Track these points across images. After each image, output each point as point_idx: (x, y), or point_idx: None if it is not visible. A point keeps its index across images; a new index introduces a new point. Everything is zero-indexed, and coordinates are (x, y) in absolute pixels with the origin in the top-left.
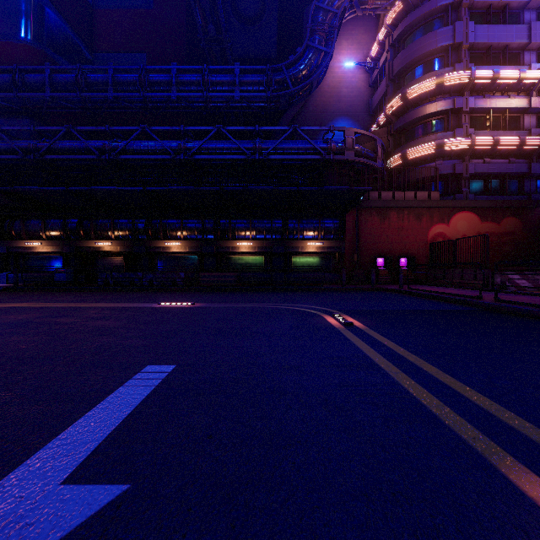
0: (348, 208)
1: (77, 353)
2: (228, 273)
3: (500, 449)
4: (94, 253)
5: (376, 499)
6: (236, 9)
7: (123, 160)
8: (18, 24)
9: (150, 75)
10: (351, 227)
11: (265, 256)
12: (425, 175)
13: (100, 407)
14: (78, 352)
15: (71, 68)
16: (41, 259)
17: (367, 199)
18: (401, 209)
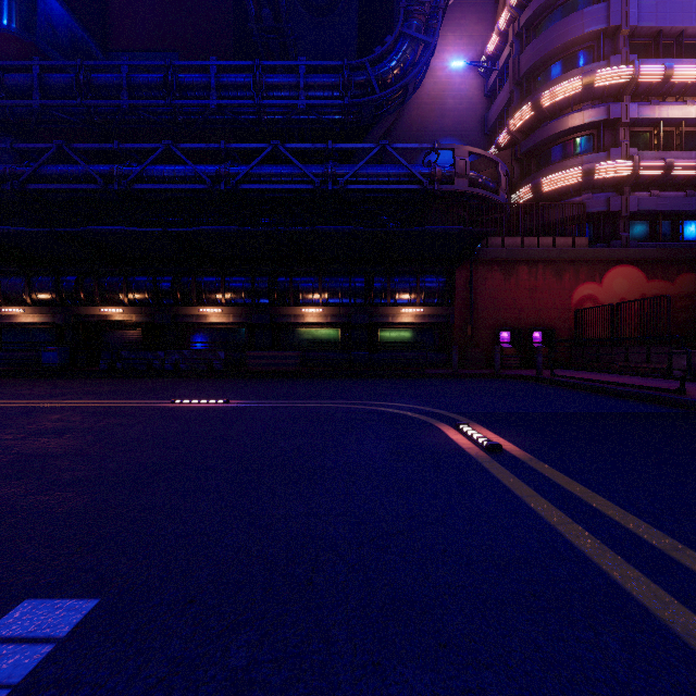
0: (458, 261)
1: None
2: (287, 353)
3: None
4: (99, 324)
5: None
6: None
7: (140, 192)
8: None
9: (180, 75)
10: (463, 287)
11: (341, 329)
12: (568, 214)
13: None
14: None
15: (69, 65)
16: (26, 333)
17: (485, 248)
18: (533, 262)
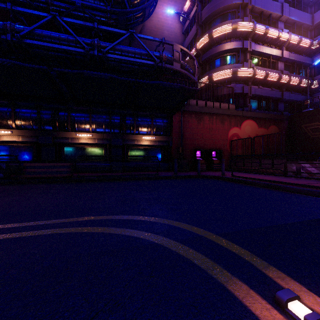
0: (174, 110)
1: None
2: (60, 163)
3: None
4: None
5: None
6: None
7: None
8: None
9: None
10: (177, 126)
11: (104, 148)
12: (226, 92)
13: None
14: None
15: None
16: None
17: (188, 105)
18: (211, 115)
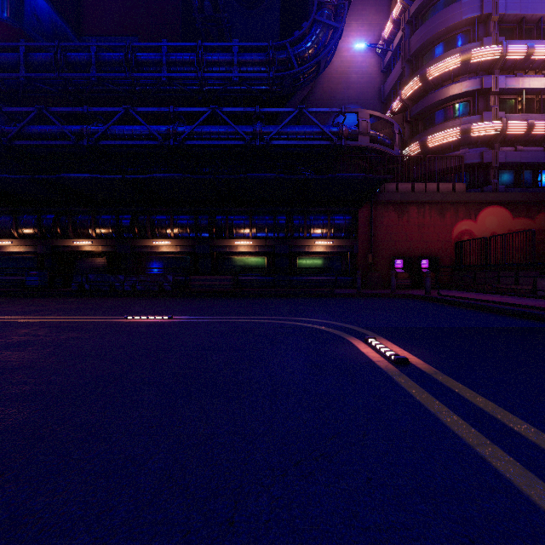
0: (361, 202)
1: None
2: (223, 276)
3: None
4: (72, 253)
5: None
6: None
7: (105, 147)
8: None
9: (138, 54)
10: (365, 223)
11: (267, 257)
12: (449, 165)
13: None
14: None
15: (48, 46)
16: (13, 260)
17: (383, 192)
18: (421, 203)
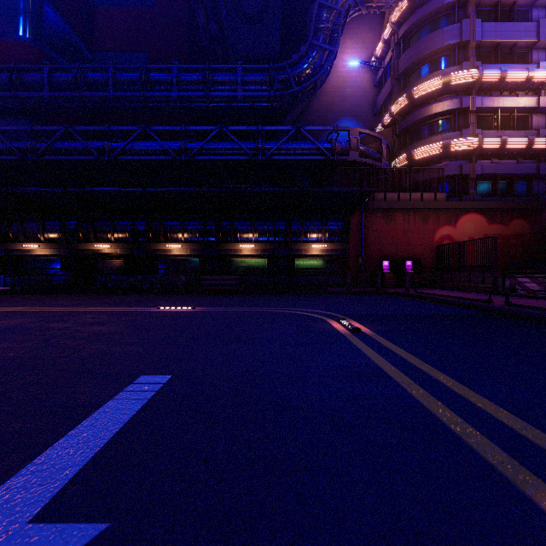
0: (352, 210)
1: (67, 361)
2: (230, 276)
3: (534, 476)
4: (93, 256)
5: (397, 542)
6: (239, 8)
7: (123, 161)
8: (16, 22)
9: (151, 74)
10: (356, 229)
11: (268, 259)
12: (431, 176)
13: (85, 425)
14: (69, 360)
15: (70, 67)
16: (39, 262)
17: (372, 201)
18: (406, 211)
